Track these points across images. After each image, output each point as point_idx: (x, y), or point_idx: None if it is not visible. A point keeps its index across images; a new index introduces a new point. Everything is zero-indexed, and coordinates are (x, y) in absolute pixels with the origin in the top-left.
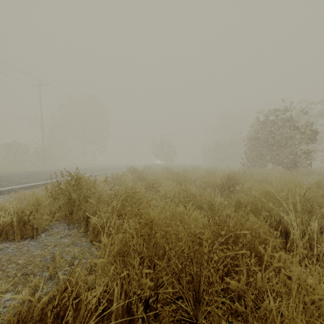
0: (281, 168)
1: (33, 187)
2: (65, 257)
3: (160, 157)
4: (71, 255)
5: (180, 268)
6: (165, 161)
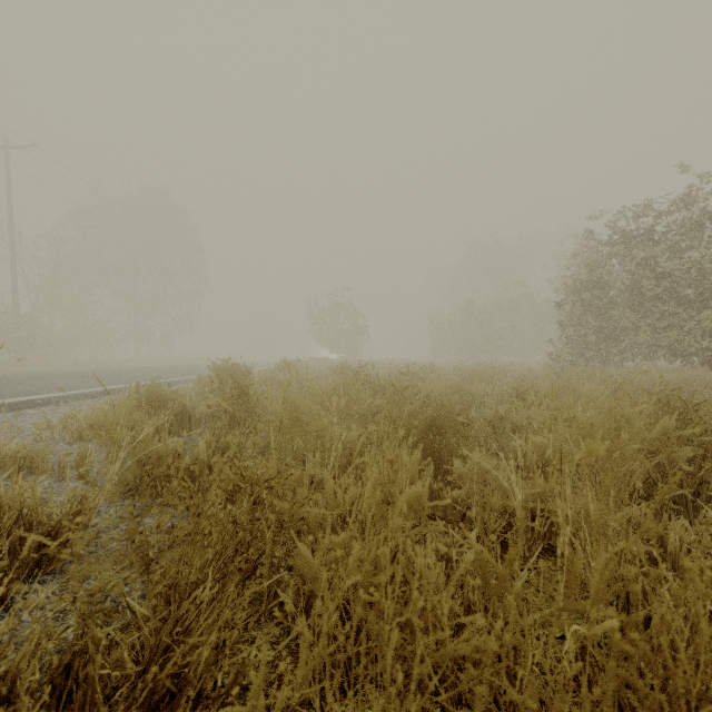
0: None
1: None
2: None
3: (328, 343)
4: None
5: None
6: (340, 351)
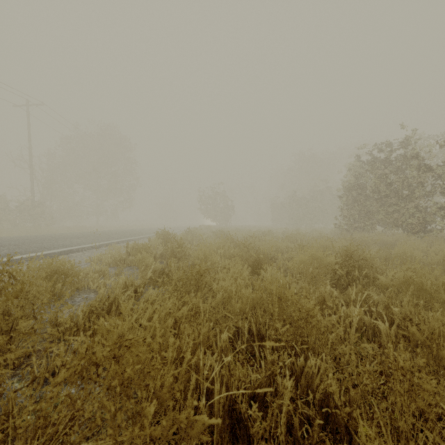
0: (408, 233)
1: None
2: None
3: (210, 216)
4: None
5: None
6: (218, 221)
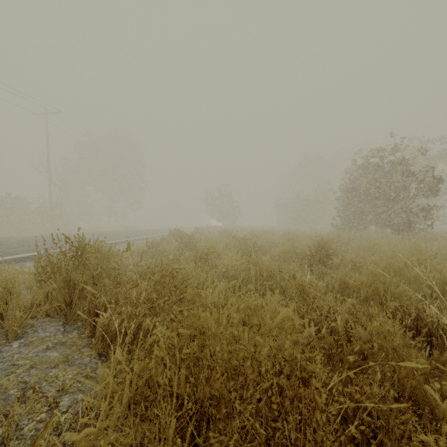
0: (391, 232)
1: (25, 260)
2: (44, 390)
3: (217, 217)
4: (56, 386)
5: (264, 437)
6: (224, 222)
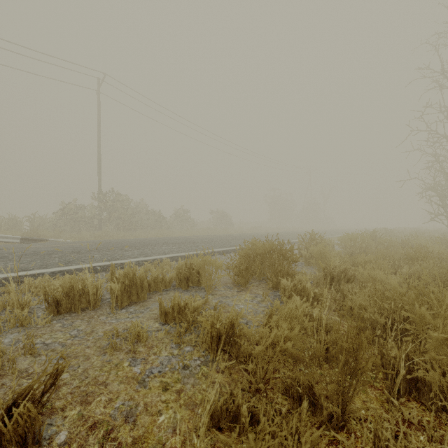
0: None
1: None
2: None
3: None
4: None
5: None
6: None
